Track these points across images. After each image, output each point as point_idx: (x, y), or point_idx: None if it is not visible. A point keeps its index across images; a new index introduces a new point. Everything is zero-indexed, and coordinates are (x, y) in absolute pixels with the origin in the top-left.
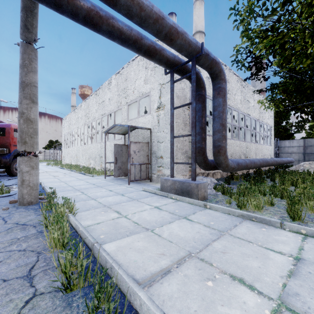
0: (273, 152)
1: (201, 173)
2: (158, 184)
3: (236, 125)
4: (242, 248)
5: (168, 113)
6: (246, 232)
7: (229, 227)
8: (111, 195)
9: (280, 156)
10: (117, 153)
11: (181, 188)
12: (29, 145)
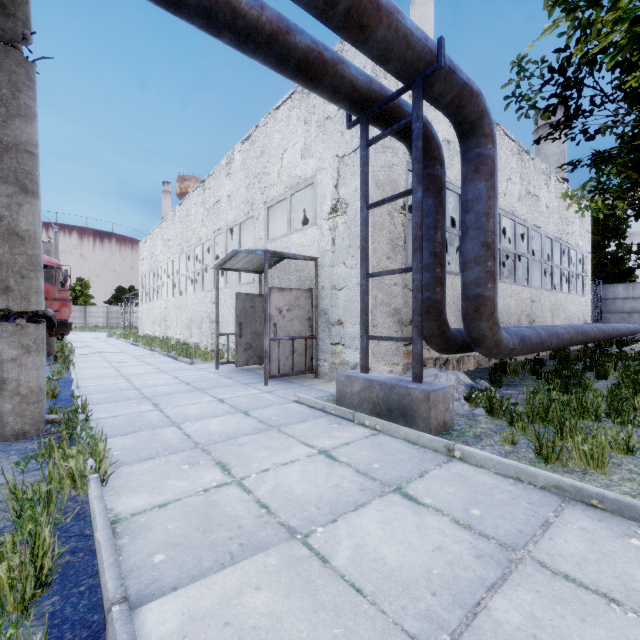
0: (589, 310)
1: (431, 360)
2: (332, 385)
3: (510, 251)
4: (593, 628)
5: (354, 222)
6: (585, 552)
7: (530, 530)
8: (220, 412)
9: (604, 320)
10: (243, 314)
11: (386, 399)
12: (16, 295)
